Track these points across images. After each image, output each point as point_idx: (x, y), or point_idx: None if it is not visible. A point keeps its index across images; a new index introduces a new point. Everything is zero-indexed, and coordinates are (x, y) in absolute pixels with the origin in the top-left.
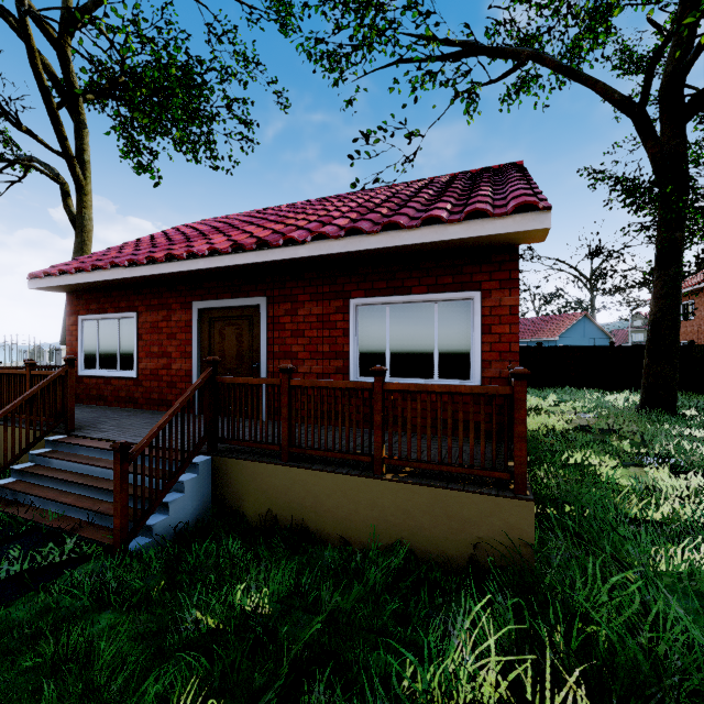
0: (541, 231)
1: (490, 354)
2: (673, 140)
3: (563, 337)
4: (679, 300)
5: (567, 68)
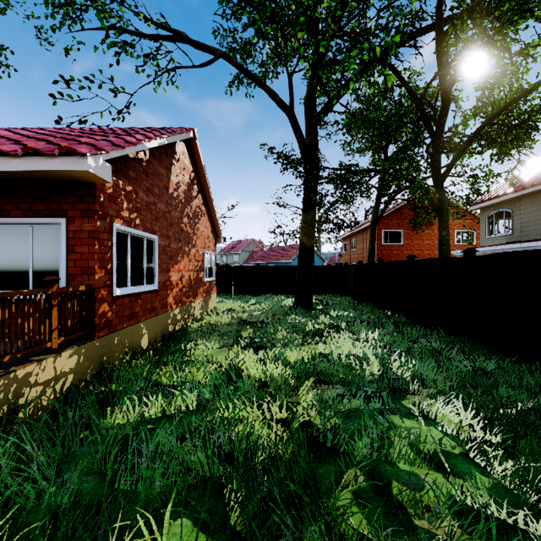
0: (88, 173)
1: (74, 269)
2: (310, 135)
3: (296, 260)
4: (313, 237)
5: (247, 71)
